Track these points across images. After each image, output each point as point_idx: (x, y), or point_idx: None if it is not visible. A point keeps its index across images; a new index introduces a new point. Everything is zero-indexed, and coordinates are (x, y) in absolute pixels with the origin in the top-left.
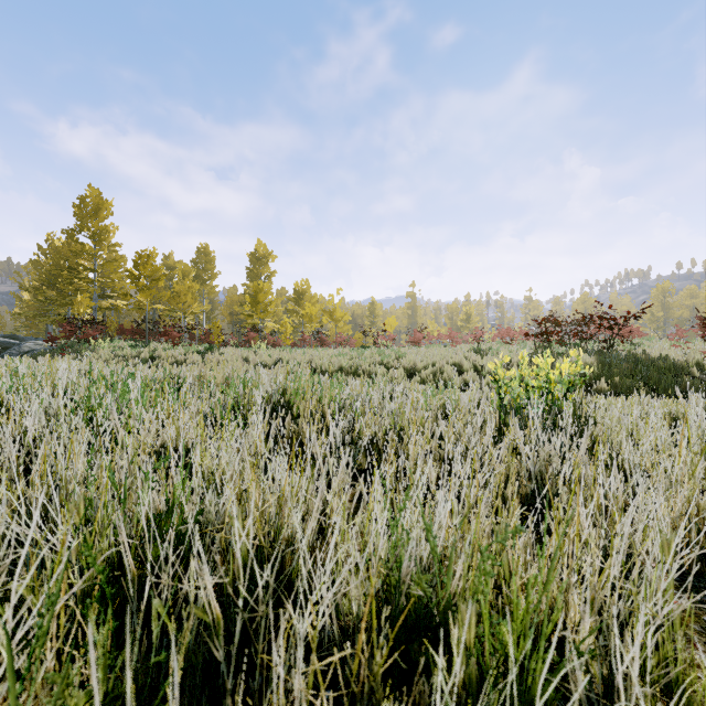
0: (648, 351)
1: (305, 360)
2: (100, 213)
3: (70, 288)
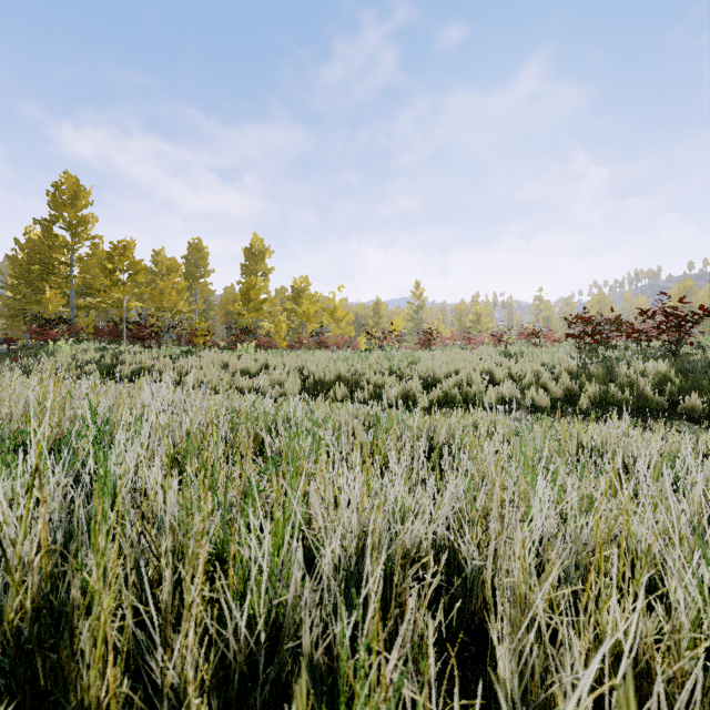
0: None
1: (296, 366)
2: (78, 202)
3: (43, 284)
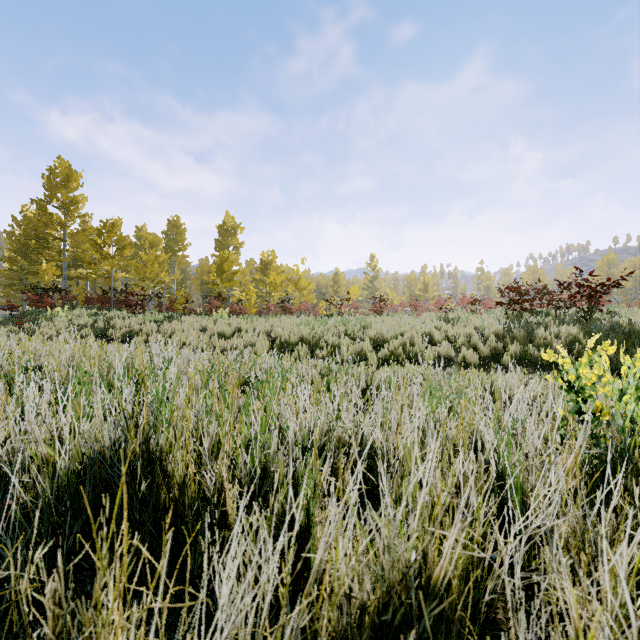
0: (633, 320)
1: (265, 329)
2: (70, 184)
3: (39, 257)
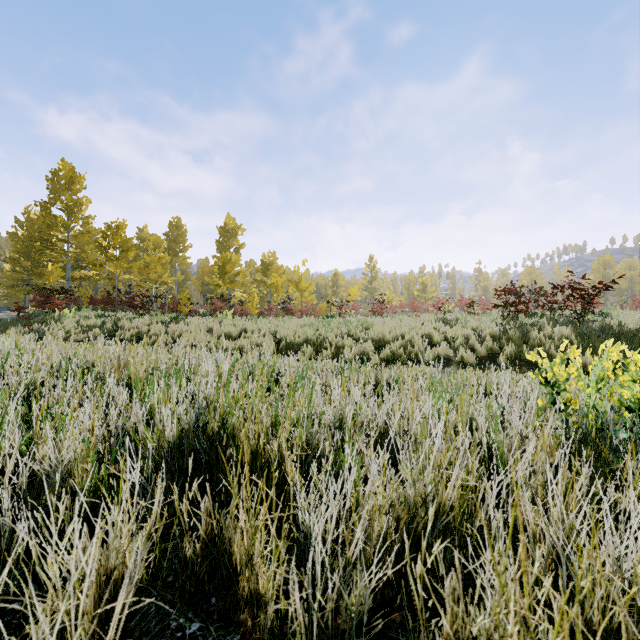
0: (623, 322)
1: (270, 330)
2: (73, 186)
3: (43, 259)
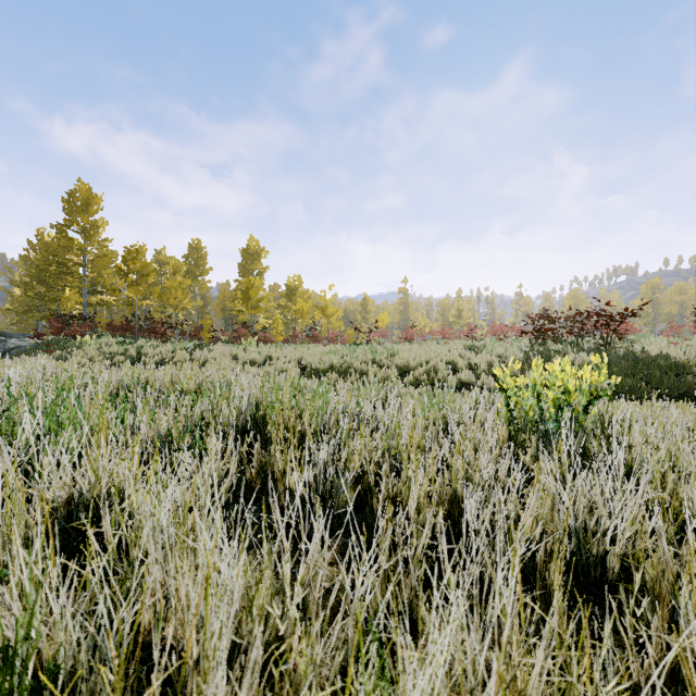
0: (646, 349)
1: (295, 357)
2: (90, 208)
3: (59, 283)
